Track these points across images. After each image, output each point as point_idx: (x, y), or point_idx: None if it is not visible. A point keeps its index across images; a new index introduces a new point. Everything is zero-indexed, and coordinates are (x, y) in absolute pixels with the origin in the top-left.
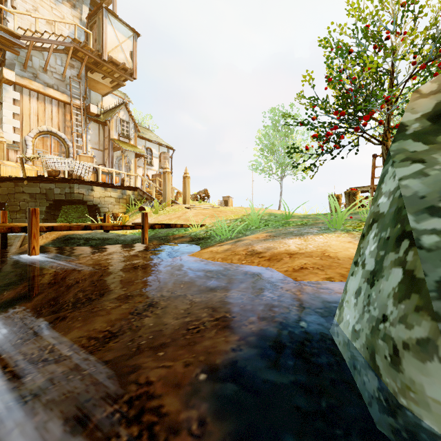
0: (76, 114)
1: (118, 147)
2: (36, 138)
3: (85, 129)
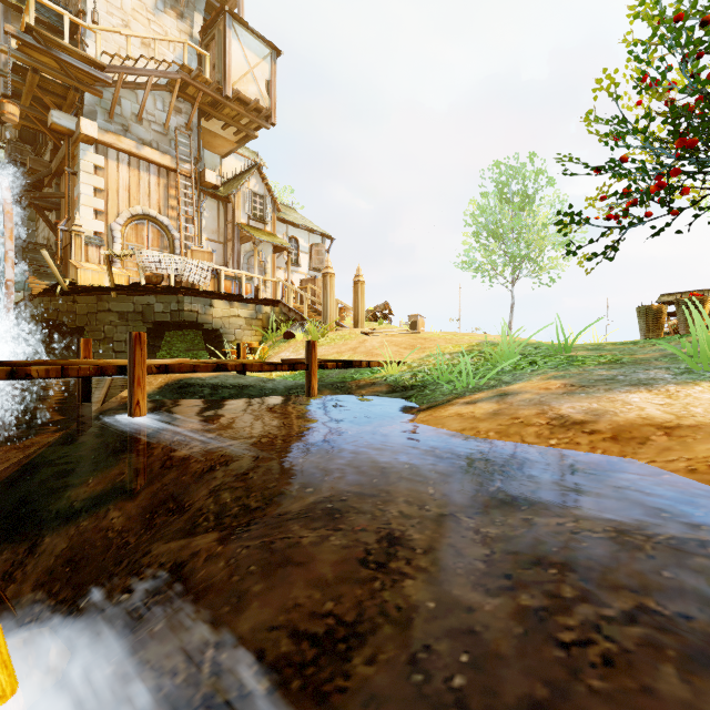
0: (185, 186)
1: (248, 237)
2: (126, 227)
3: (198, 210)
